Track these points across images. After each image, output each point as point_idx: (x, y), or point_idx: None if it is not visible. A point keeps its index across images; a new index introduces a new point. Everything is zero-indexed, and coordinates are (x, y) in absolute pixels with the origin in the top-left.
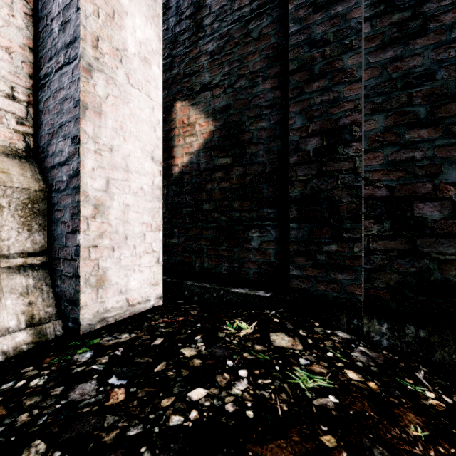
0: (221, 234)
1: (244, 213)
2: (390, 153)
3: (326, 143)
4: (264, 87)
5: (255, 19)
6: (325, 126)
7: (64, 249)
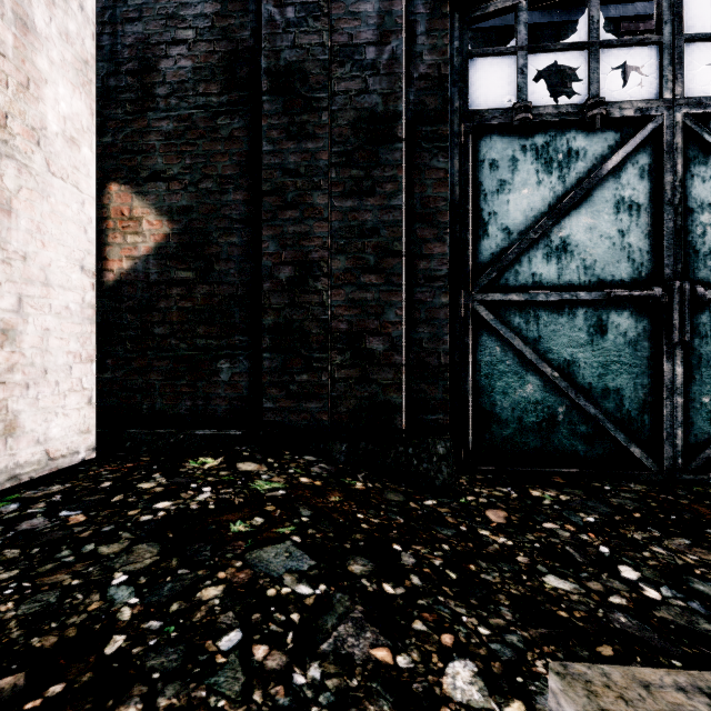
0: (180, 366)
1: (212, 340)
2: (350, 291)
3: (298, 274)
4: (236, 197)
5: (225, 115)
6: (297, 257)
7: None
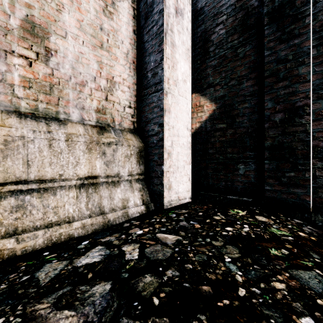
0: (220, 166)
1: (234, 154)
2: None
3: (287, 116)
4: (247, 84)
5: (241, 47)
6: (286, 107)
7: (154, 172)
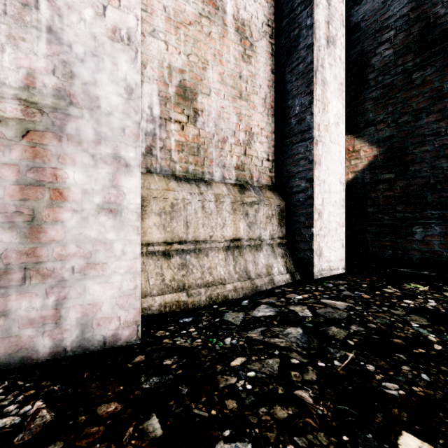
0: (384, 229)
1: (407, 214)
2: None
3: None
4: (428, 120)
5: (418, 70)
6: None
7: (300, 235)
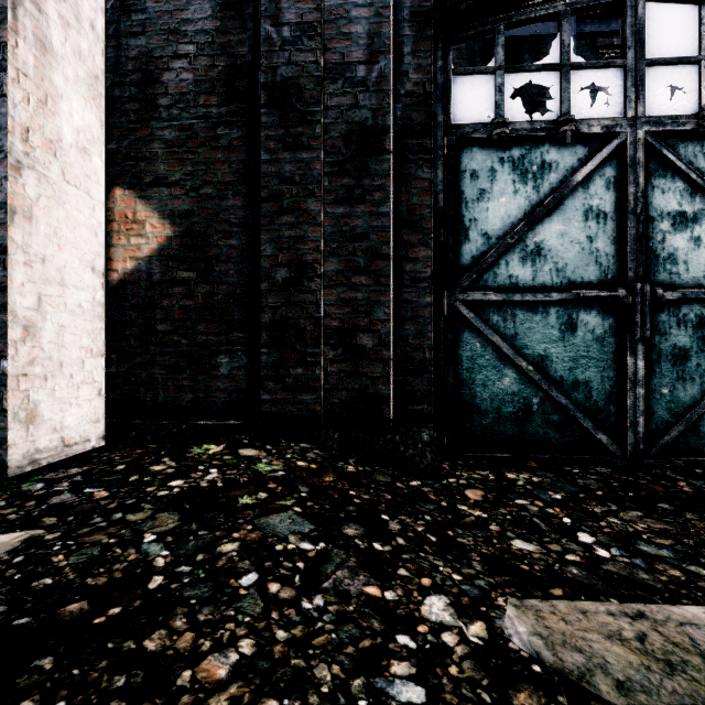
0: (182, 361)
1: (212, 336)
2: (342, 291)
3: (294, 275)
4: (235, 203)
5: (224, 126)
6: (293, 259)
7: None
